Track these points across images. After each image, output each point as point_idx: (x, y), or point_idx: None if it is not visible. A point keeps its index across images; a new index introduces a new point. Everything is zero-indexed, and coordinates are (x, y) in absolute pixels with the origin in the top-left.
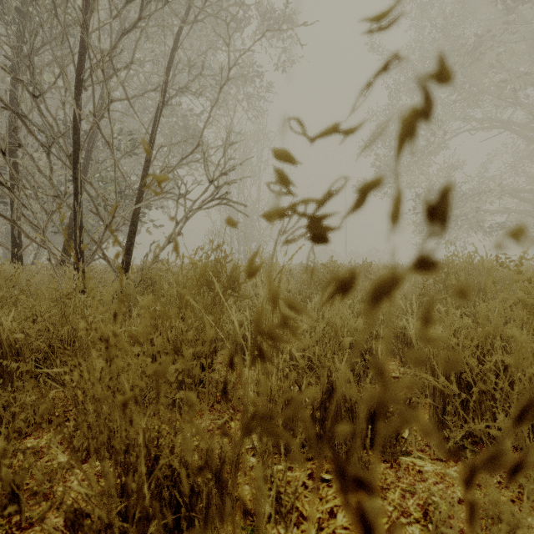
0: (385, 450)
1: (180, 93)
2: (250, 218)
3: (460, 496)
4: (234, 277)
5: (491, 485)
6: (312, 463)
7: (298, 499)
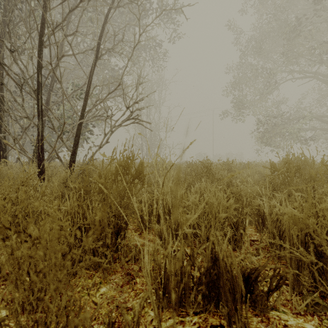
0: (256, 306)
1: (110, 55)
2: (154, 133)
3: None
4: (140, 170)
5: None
6: (199, 317)
7: None
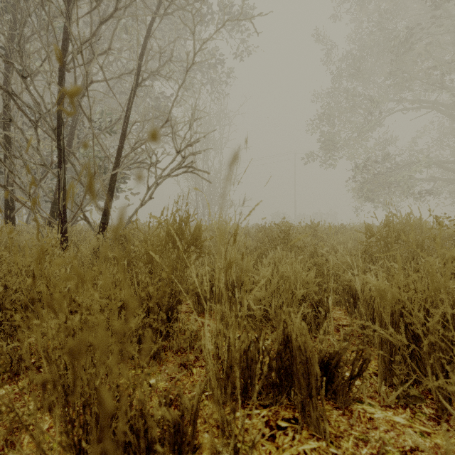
0: (338, 397)
1: (153, 78)
2: (213, 185)
3: (412, 445)
4: (197, 235)
5: (439, 433)
6: (268, 410)
7: (255, 448)
